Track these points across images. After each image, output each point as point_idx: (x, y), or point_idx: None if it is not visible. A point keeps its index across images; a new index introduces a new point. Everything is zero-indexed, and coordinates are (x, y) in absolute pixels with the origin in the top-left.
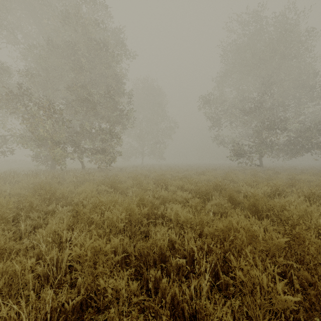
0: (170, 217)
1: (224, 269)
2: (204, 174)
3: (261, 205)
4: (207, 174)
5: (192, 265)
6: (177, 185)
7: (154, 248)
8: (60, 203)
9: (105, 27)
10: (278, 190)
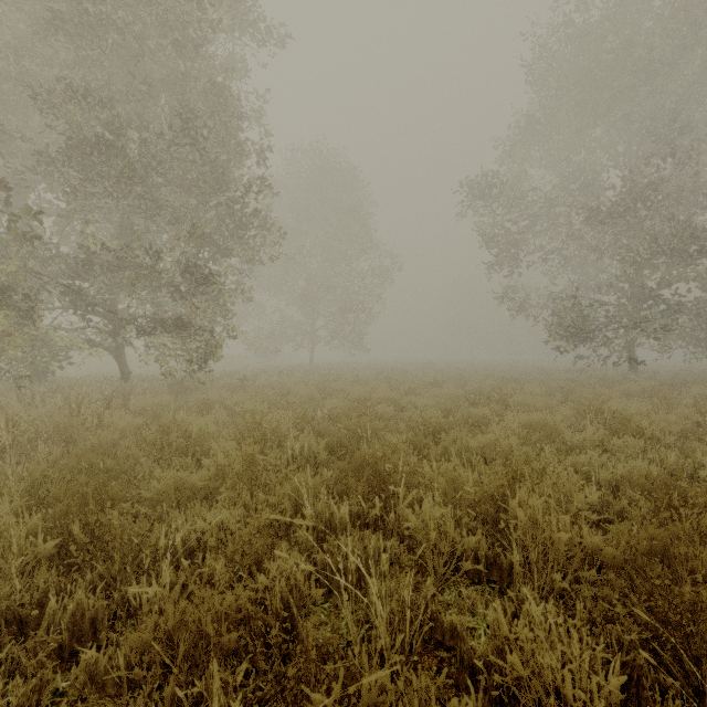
0: None
1: None
2: (504, 401)
3: None
4: (515, 402)
5: None
6: (446, 487)
7: None
8: None
9: None
10: None
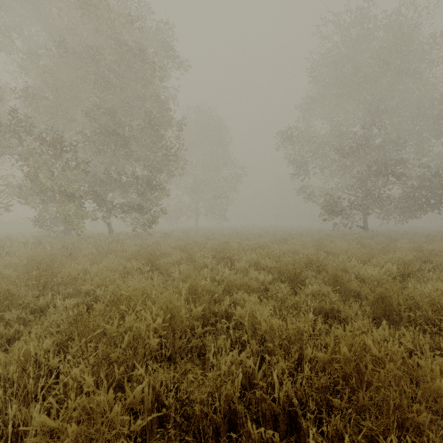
0: (242, 321)
1: (351, 436)
2: (287, 242)
3: (394, 298)
4: (291, 242)
5: (288, 428)
6: (248, 260)
7: (215, 393)
8: (63, 291)
9: (141, 27)
10: (407, 269)
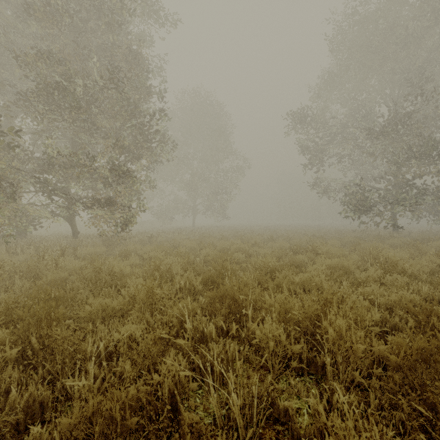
0: None
1: None
2: (315, 251)
3: None
4: (322, 251)
5: None
6: (280, 310)
7: None
8: None
9: None
10: None
